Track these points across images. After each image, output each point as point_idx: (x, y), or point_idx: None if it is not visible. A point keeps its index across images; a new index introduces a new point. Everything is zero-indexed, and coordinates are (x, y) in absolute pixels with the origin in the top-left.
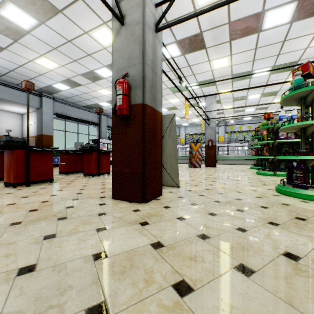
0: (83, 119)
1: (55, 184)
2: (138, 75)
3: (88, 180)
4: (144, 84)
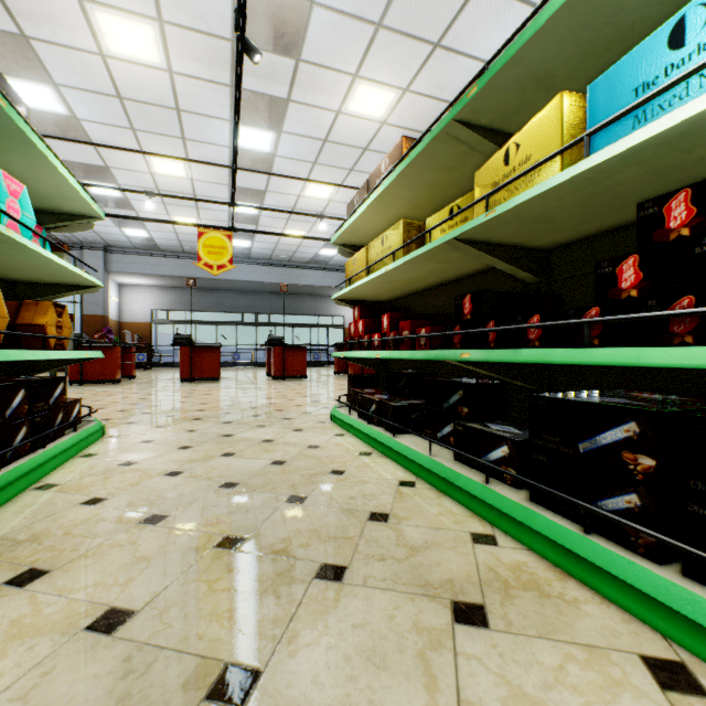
0: None
1: None
2: None
3: None
4: None
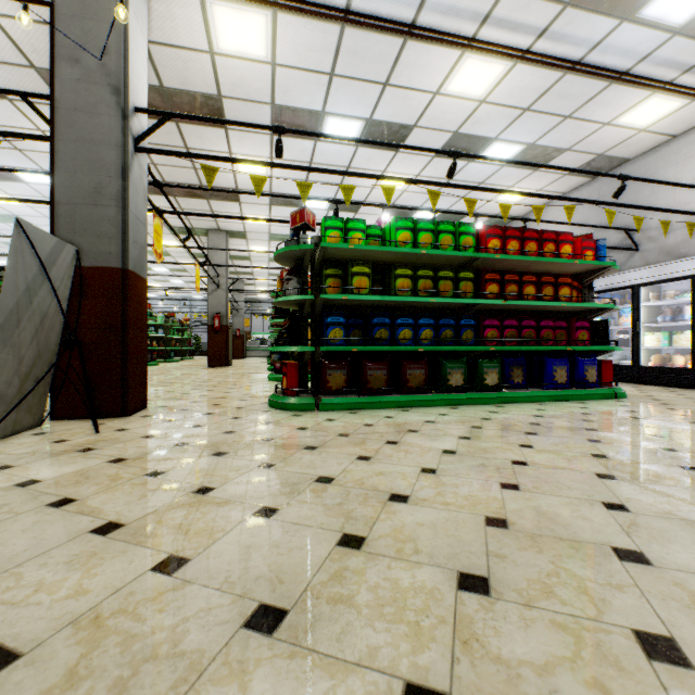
0: None
1: None
2: None
3: None
4: None
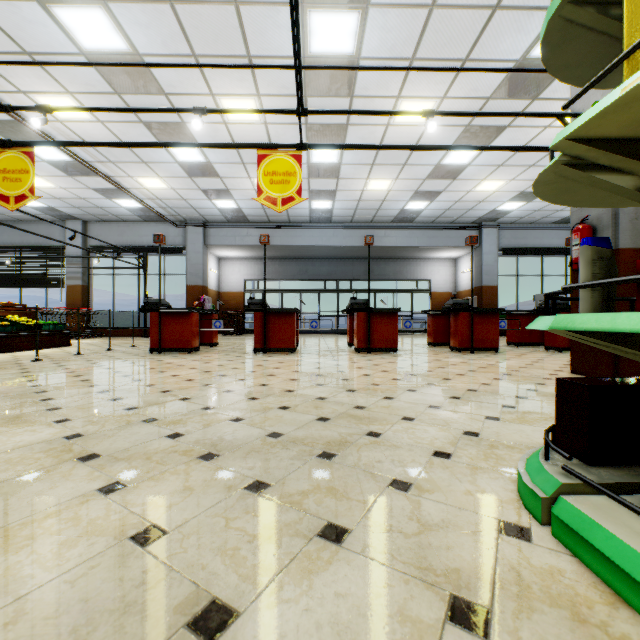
0: (551, 249)
1: (500, 354)
2: (605, 213)
3: (548, 355)
4: (616, 222)
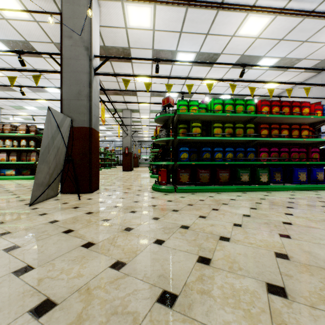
0: None
1: None
2: None
3: None
4: None
